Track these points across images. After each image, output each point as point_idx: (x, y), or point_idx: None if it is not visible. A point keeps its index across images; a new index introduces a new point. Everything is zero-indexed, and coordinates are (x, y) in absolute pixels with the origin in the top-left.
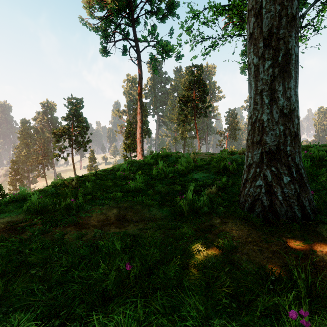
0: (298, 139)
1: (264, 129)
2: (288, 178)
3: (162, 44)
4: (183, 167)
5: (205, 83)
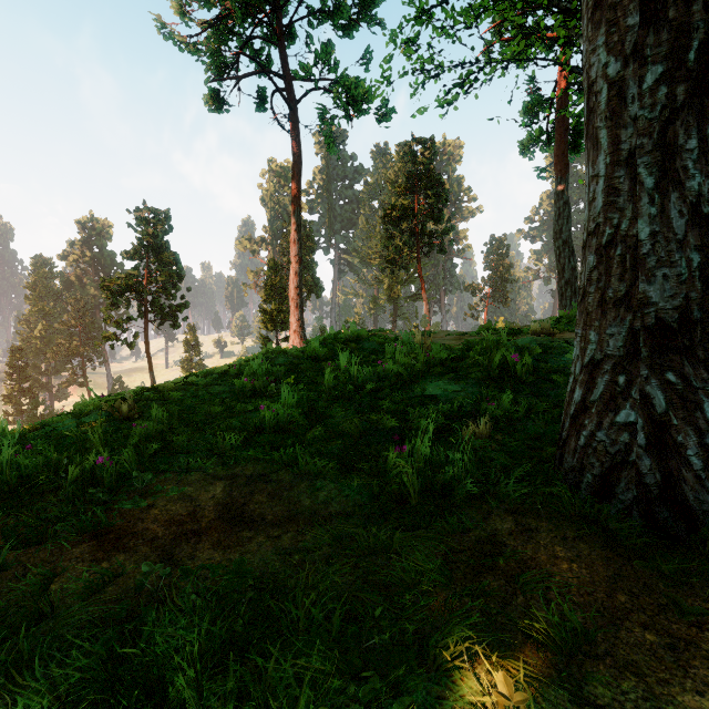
0: None
1: (641, 261)
2: None
3: (347, 84)
4: (400, 368)
5: (440, 179)
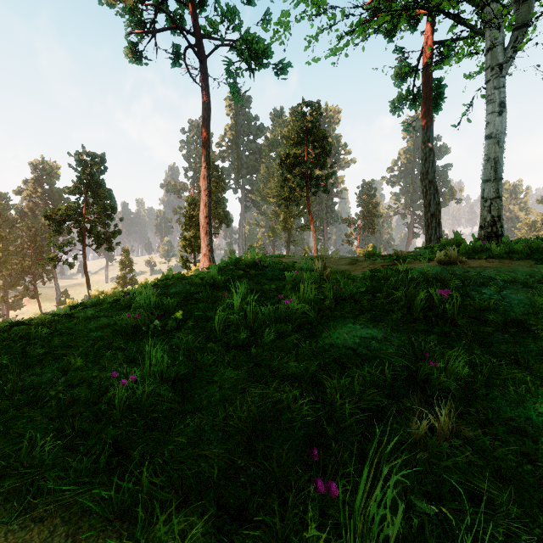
0: None
1: None
2: None
3: (249, 38)
4: (306, 306)
5: (325, 134)
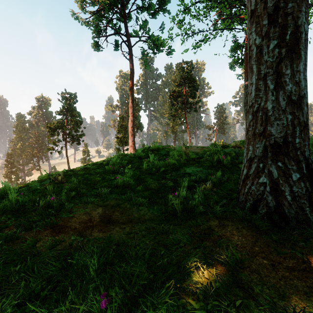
0: (307, 130)
1: (268, 118)
2: (298, 174)
3: (153, 39)
4: (175, 161)
5: (195, 79)
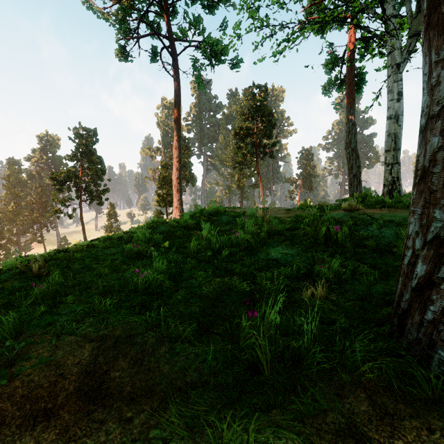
0: None
1: None
2: None
3: (211, 42)
4: (249, 236)
5: (271, 110)
